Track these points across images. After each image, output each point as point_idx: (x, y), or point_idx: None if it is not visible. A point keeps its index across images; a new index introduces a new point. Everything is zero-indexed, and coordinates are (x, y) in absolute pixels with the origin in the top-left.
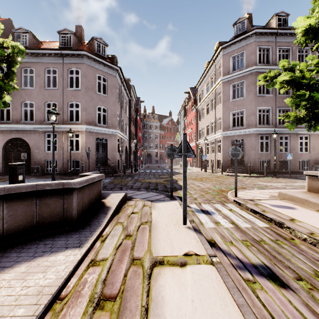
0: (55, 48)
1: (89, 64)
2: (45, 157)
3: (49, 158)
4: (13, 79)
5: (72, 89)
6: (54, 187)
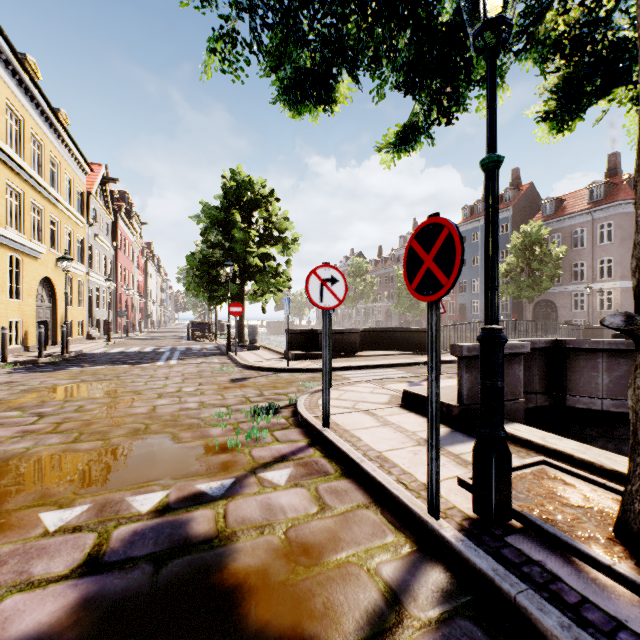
0: (582, 210)
1: (625, 211)
2: (571, 316)
3: (575, 317)
4: (560, 269)
5: (602, 245)
6: (595, 327)
